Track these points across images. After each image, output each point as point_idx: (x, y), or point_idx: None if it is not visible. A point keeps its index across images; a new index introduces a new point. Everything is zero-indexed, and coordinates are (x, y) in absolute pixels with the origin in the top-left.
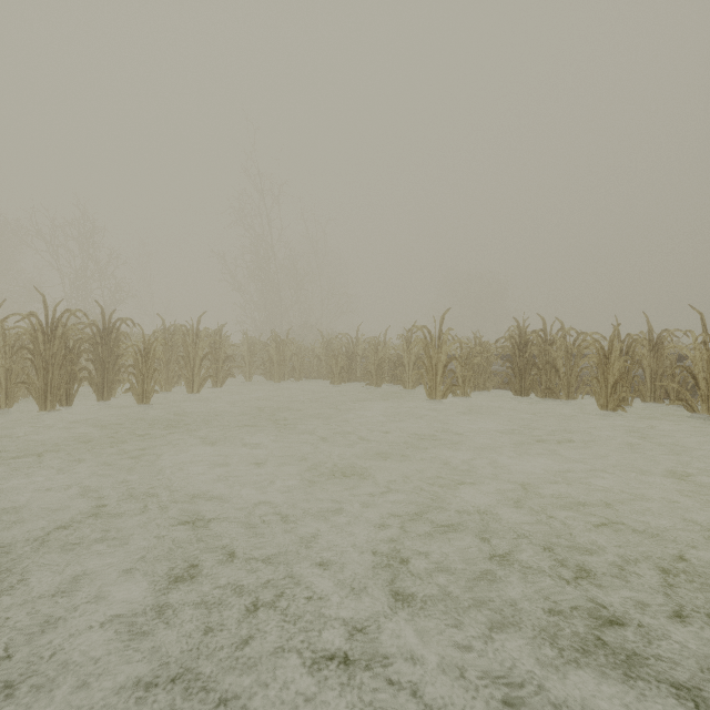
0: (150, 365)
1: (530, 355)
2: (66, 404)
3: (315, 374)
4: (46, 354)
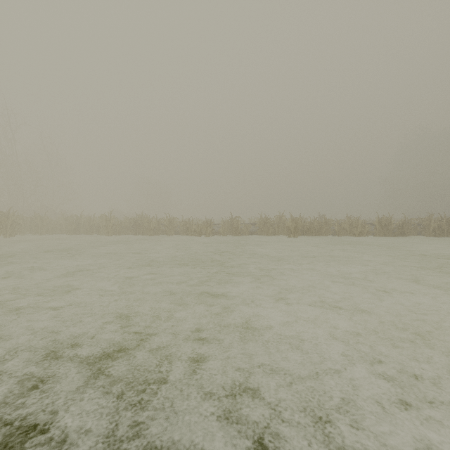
0: None
1: (139, 223)
2: None
3: (59, 232)
4: None
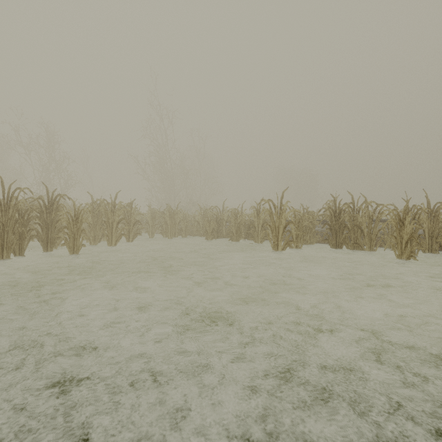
0: (79, 227)
1: (343, 220)
2: (19, 254)
3: (195, 233)
4: (2, 219)
